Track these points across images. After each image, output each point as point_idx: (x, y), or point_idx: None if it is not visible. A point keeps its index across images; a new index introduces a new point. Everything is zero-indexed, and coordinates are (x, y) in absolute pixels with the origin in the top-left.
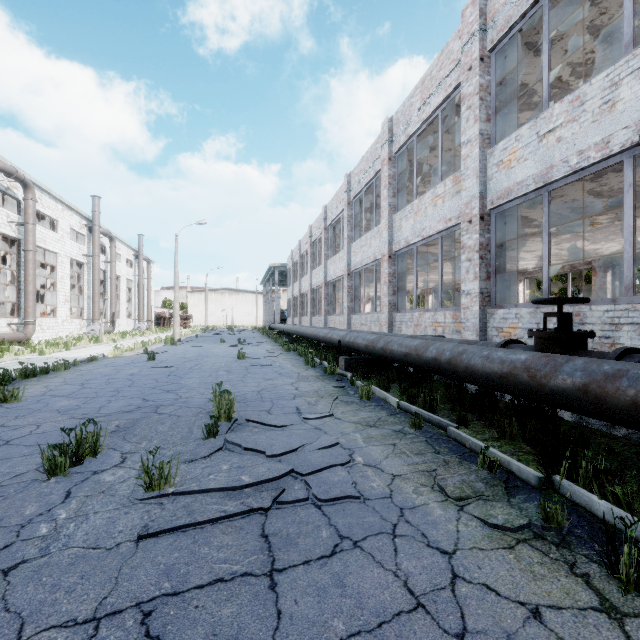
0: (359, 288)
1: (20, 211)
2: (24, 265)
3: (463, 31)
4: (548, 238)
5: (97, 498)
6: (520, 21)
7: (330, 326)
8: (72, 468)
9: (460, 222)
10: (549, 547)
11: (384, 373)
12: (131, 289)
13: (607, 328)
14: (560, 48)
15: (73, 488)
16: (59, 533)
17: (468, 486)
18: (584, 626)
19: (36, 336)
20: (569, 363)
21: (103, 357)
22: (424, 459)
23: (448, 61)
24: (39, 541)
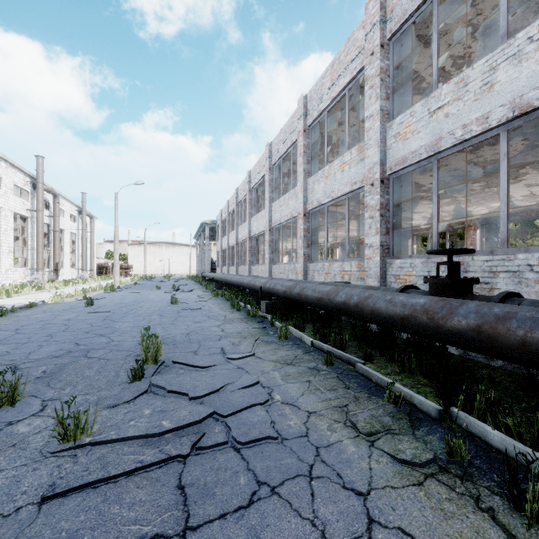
0: (278, 242)
1: None
2: None
3: (366, 21)
4: (437, 199)
5: (5, 453)
6: (414, 14)
7: (254, 274)
8: None
9: (364, 185)
10: (454, 481)
11: (300, 315)
12: (75, 241)
13: (486, 275)
14: (445, 42)
15: None
16: None
17: (377, 421)
18: None
19: None
20: (463, 306)
21: (43, 303)
22: (336, 395)
23: (354, 47)
24: None
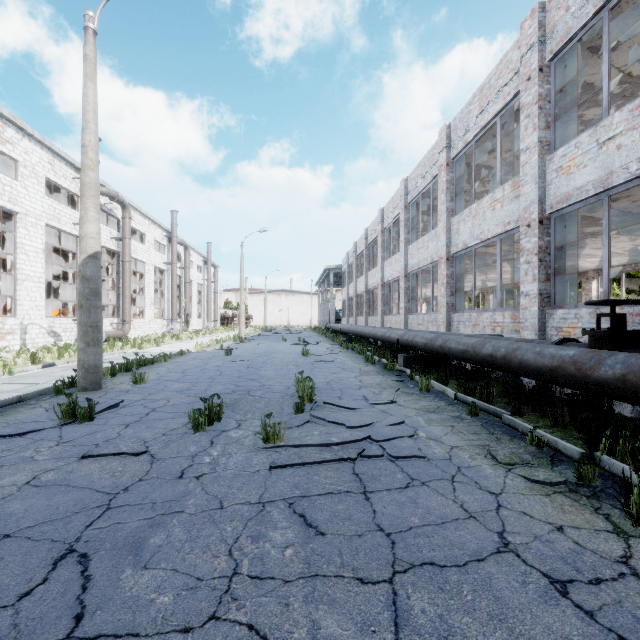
0: (416, 289)
1: (119, 228)
2: (122, 274)
3: (522, 43)
4: (608, 241)
5: (232, 445)
6: (580, 32)
7: (386, 326)
8: (206, 427)
9: (519, 226)
10: (580, 497)
11: (442, 370)
12: (201, 292)
13: None
14: (627, 47)
15: (213, 439)
16: (218, 462)
17: (516, 456)
18: (596, 538)
19: (130, 334)
20: (611, 357)
21: (188, 352)
22: (479, 437)
23: (507, 70)
24: (208, 465)
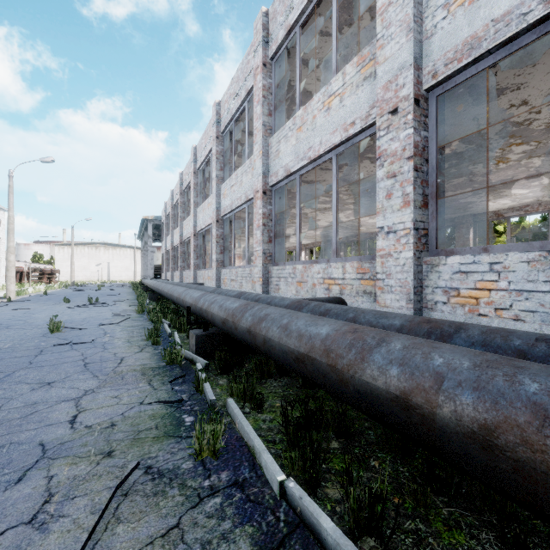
0: (230, 238)
1: None
2: None
3: None
4: None
5: None
6: None
7: (199, 282)
8: None
9: (370, 124)
10: None
11: (255, 360)
12: None
13: None
14: None
15: None
16: None
17: None
18: None
19: None
20: None
21: None
22: None
23: None
24: None
